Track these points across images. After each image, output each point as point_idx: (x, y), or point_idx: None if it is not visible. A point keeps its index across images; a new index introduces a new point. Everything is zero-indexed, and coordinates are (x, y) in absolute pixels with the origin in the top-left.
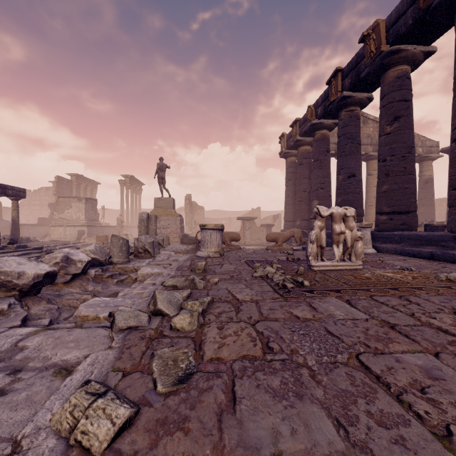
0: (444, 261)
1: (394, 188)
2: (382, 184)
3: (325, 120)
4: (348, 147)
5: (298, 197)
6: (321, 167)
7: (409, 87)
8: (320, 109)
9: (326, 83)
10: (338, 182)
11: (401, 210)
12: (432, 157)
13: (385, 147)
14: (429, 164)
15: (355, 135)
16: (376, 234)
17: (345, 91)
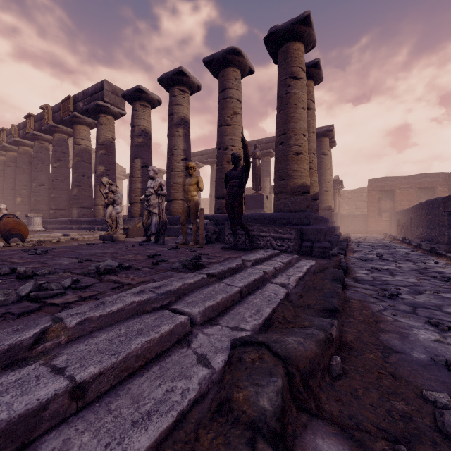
0: (64, 230)
1: (57, 196)
2: (52, 194)
3: (27, 141)
4: (40, 166)
5: (7, 193)
6: (24, 173)
7: (66, 146)
8: (21, 132)
9: (24, 117)
10: (32, 188)
11: (61, 208)
12: (121, 178)
13: (54, 174)
14: (121, 182)
15: (45, 160)
16: (48, 221)
17: (35, 131)
